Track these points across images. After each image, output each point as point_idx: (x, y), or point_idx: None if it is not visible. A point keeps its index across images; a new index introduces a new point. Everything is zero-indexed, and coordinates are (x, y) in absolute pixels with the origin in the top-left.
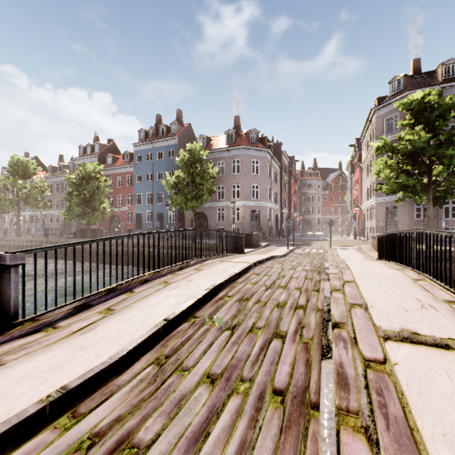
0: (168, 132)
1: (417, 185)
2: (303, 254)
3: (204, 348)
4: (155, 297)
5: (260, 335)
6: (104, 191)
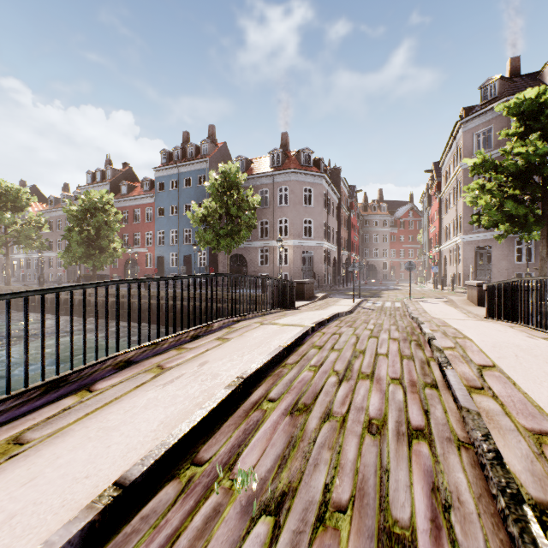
0: (198, 153)
1: (530, 215)
2: (375, 309)
3: None
4: (126, 405)
5: (348, 542)
6: (113, 227)
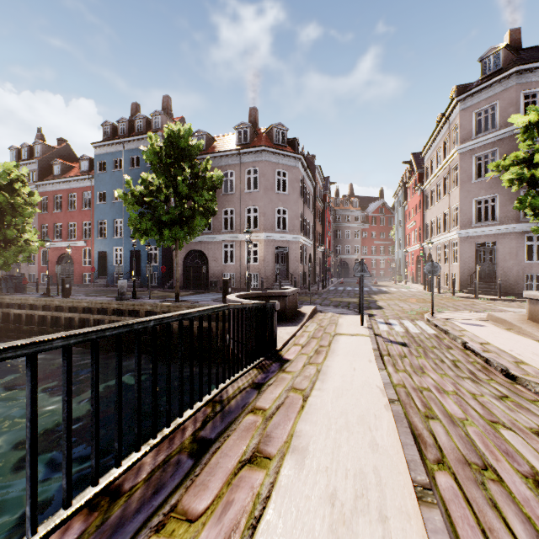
0: (149, 128)
1: None
2: (408, 343)
3: None
4: None
5: None
6: (23, 212)
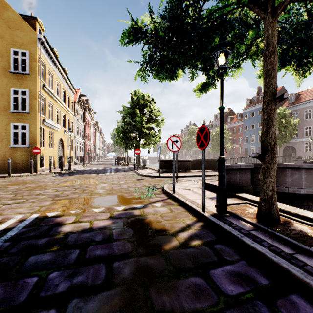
0: None
1: None
2: None
3: None
4: None
5: None
6: (227, 138)
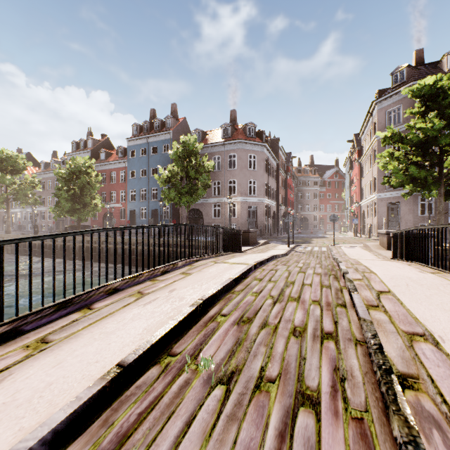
0: (163, 127)
1: (429, 177)
2: (305, 252)
3: (176, 433)
4: (118, 318)
5: (275, 399)
6: (95, 186)
